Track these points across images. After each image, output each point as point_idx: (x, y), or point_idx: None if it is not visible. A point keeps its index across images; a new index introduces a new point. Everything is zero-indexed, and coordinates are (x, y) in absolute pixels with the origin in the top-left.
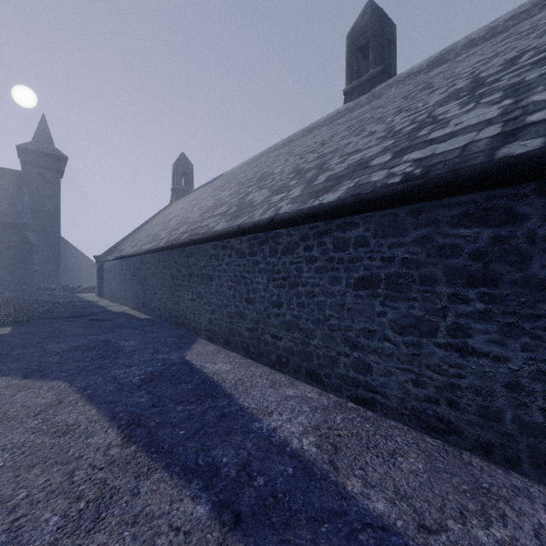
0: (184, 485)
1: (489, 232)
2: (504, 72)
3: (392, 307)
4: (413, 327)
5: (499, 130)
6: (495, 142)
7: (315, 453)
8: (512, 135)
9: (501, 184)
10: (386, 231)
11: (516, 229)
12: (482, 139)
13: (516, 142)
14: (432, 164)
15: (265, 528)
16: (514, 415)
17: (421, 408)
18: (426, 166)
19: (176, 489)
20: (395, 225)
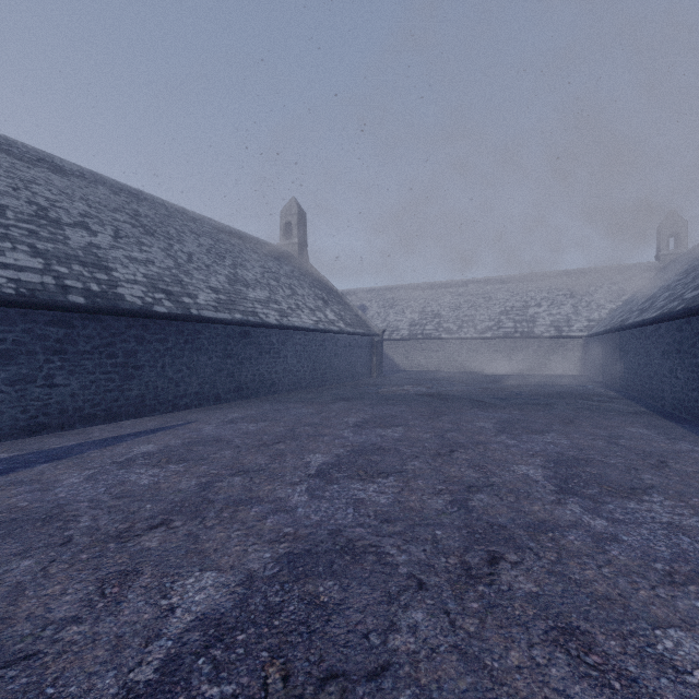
0: (20, 471)
1: (64, 331)
2: (6, 221)
3: (5, 370)
4: (22, 380)
5: (55, 282)
6: (60, 289)
7: (21, 453)
8: (66, 289)
9: (70, 312)
10: (0, 321)
11: (74, 331)
12: (50, 284)
13: (72, 295)
14: (30, 289)
15: (69, 455)
16: (74, 406)
17: (27, 424)
18: (27, 289)
19: (21, 472)
20: (8, 319)
